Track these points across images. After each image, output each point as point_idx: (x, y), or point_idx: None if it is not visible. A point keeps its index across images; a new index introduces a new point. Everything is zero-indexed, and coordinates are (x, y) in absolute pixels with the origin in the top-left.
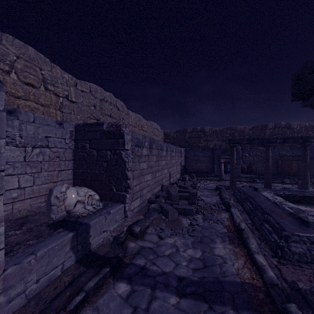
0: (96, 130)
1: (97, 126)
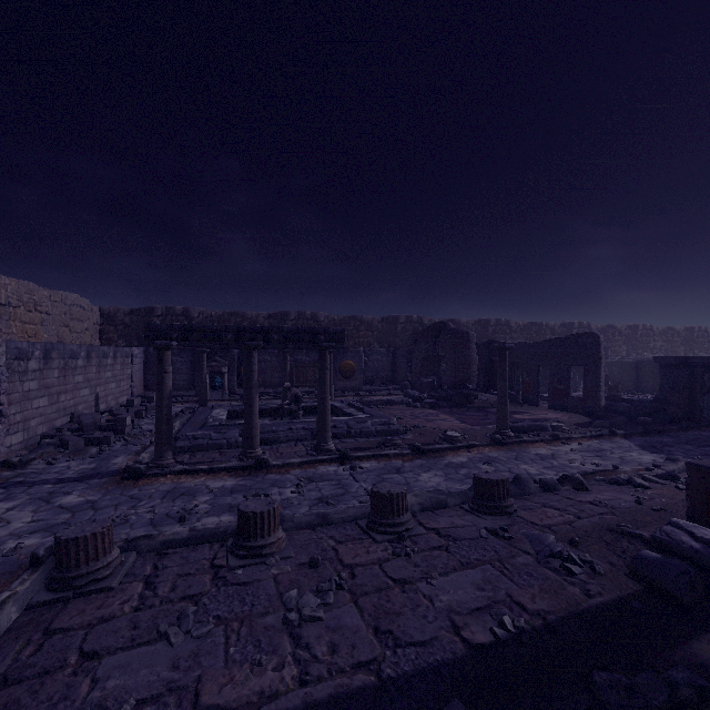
0: None
1: None
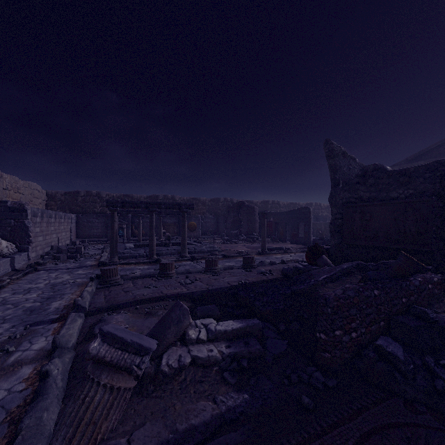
0: (0, 205)
1: (1, 203)
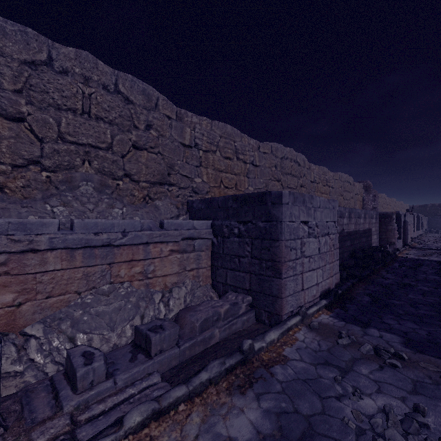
0: None
1: None
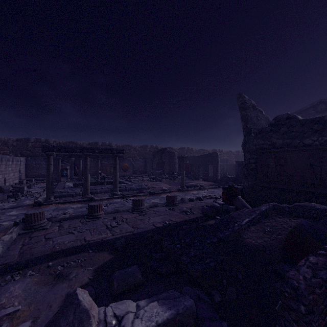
0: None
1: None
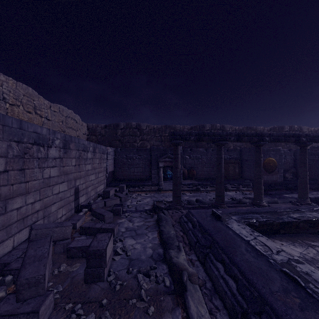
0: None
1: None
